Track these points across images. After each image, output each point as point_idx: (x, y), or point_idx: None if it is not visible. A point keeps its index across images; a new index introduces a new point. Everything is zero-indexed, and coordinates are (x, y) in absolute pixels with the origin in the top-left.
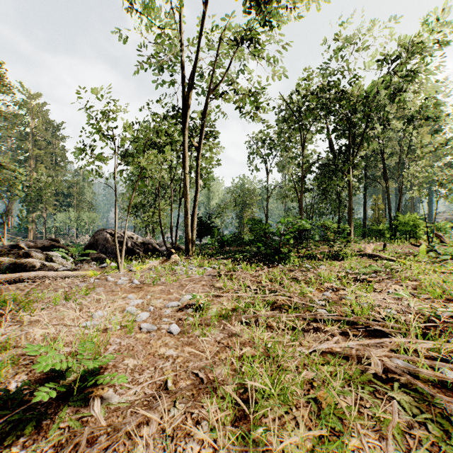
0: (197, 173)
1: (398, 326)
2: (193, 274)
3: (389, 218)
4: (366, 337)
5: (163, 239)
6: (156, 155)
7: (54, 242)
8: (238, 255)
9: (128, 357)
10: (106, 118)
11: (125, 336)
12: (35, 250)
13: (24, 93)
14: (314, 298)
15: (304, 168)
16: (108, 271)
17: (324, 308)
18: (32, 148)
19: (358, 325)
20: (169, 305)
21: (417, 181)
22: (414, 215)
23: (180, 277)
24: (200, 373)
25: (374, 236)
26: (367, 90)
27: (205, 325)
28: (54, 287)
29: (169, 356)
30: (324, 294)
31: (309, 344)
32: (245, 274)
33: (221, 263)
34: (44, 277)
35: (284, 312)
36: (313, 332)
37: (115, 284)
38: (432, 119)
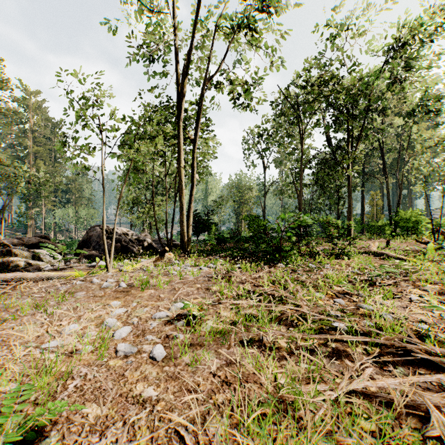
0: (193, 166)
1: (444, 351)
2: (187, 275)
3: (389, 214)
4: (403, 365)
5: (159, 236)
6: (147, 145)
7: (43, 239)
8: (236, 253)
9: (91, 400)
10: (93, 105)
11: (95, 364)
12: (20, 247)
13: (23, 90)
14: (327, 307)
15: (303, 162)
16: (96, 271)
17: (343, 323)
18: (31, 145)
19: (388, 346)
20: (156, 316)
21: (421, 176)
22: (416, 211)
23: (173, 279)
24: (187, 434)
25: (374, 233)
26: (368, 82)
27: (198, 346)
28: (30, 292)
29: (146, 399)
30: (337, 301)
31: (347, 399)
32: (244, 275)
33: (218, 262)
34: (23, 278)
35: (293, 326)
36: (333, 357)
37: (99, 288)
38: (433, 114)
